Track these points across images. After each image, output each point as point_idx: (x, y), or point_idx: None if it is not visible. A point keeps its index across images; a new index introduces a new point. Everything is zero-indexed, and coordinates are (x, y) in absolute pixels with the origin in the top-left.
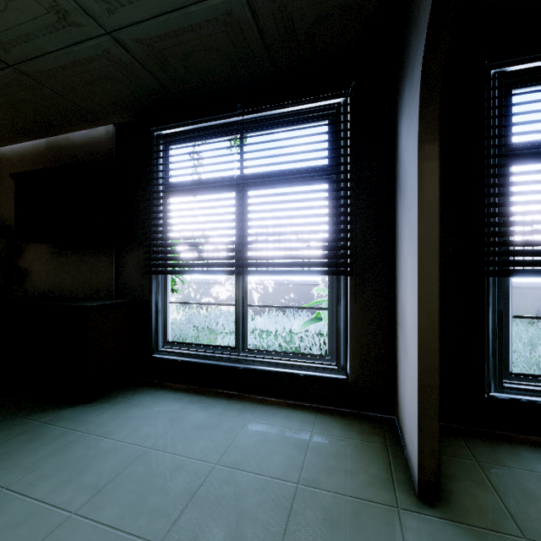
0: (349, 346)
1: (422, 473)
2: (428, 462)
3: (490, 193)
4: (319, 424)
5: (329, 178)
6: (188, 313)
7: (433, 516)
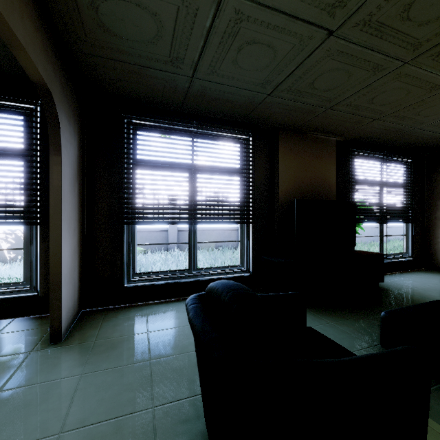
0: (40, 272)
1: (52, 330)
2: (55, 323)
3: (124, 182)
4: (5, 329)
5: (24, 157)
6: None
7: (51, 348)
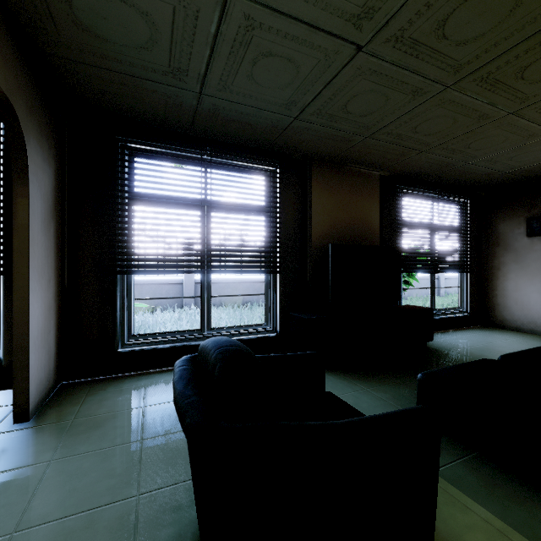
0: (3, 335)
1: (16, 407)
2: (21, 398)
3: (118, 221)
4: None
5: None
6: None
7: (15, 430)
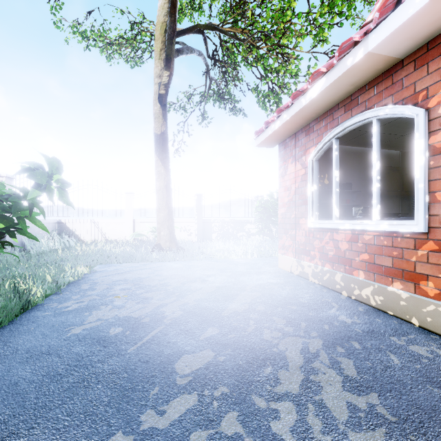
0: None
1: None
2: None
3: None
4: None
5: None
6: (249, 241)
7: None
